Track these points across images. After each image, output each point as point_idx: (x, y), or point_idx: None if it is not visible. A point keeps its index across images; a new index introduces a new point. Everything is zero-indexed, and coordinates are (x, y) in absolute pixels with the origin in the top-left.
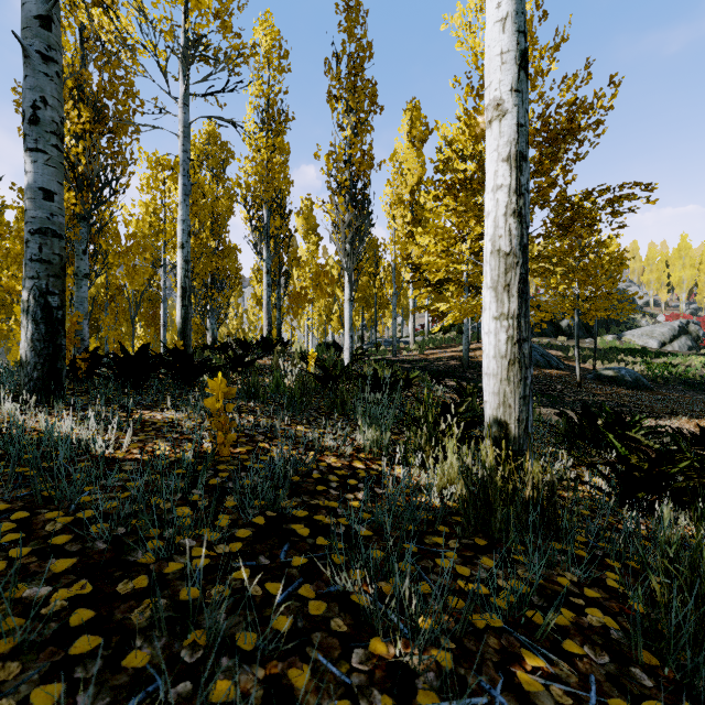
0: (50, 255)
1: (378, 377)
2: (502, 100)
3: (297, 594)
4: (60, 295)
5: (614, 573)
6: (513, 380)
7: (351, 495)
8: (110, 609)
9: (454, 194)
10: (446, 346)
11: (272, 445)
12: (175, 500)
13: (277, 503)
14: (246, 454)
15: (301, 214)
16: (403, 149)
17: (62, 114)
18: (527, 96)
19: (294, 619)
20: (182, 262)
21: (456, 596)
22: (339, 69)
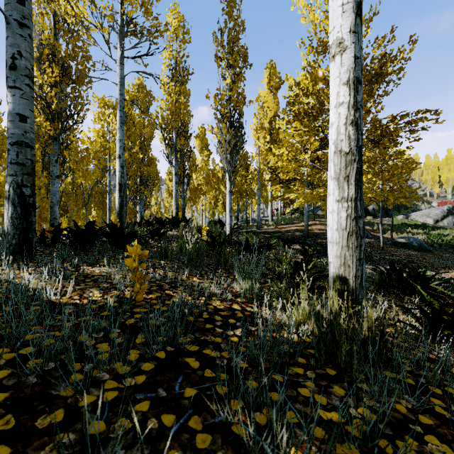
0: (24, 159)
1: (249, 243)
2: (343, 39)
3: (187, 425)
4: (31, 187)
5: (438, 399)
6: (352, 247)
7: (231, 331)
8: (26, 445)
9: (300, 119)
10: (293, 222)
11: (175, 292)
12: (99, 337)
13: (175, 340)
14: (155, 299)
15: (198, 137)
16: (264, 94)
17: (32, 63)
18: (361, 36)
19: (183, 453)
20: (119, 167)
21: (318, 425)
22: (223, 39)
